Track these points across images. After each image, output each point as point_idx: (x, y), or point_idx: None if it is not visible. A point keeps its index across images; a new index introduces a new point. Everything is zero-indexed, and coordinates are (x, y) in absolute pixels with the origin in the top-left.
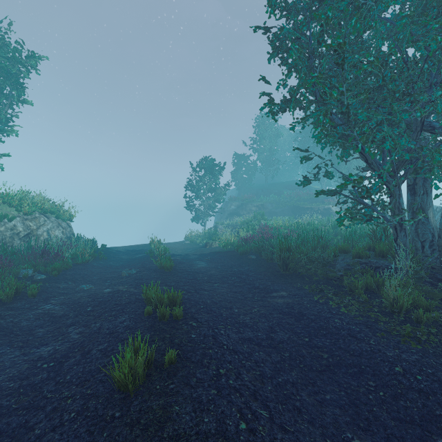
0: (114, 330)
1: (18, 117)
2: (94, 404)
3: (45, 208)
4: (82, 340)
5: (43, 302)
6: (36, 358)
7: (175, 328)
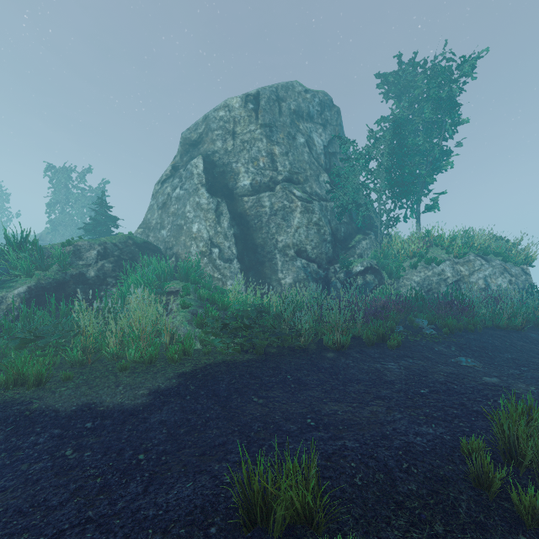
0: (395, 437)
1: (461, 145)
2: (237, 492)
3: (486, 249)
4: (360, 421)
5: (393, 359)
6: (317, 408)
7: (484, 534)
